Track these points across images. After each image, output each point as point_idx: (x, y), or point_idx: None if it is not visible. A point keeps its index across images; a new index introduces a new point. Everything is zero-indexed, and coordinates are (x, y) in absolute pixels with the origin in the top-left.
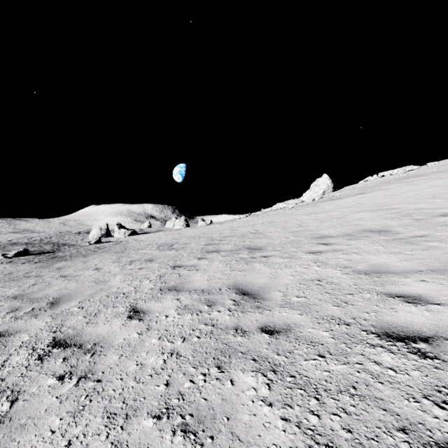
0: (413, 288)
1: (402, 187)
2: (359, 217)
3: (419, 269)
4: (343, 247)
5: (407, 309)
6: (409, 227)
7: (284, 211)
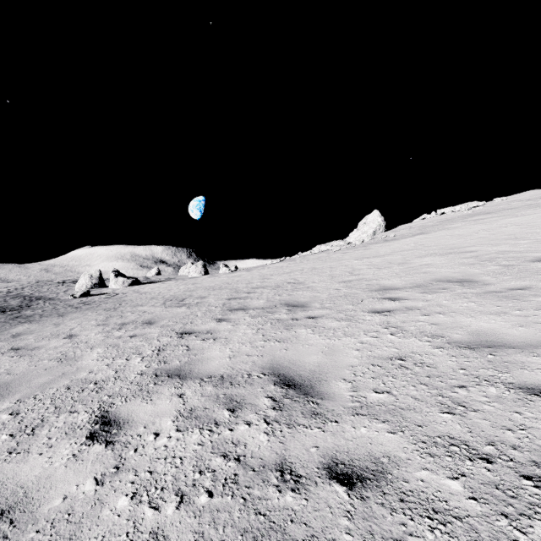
0: None
1: (471, 226)
2: (427, 262)
3: None
4: (419, 304)
5: None
6: (499, 275)
7: (328, 254)
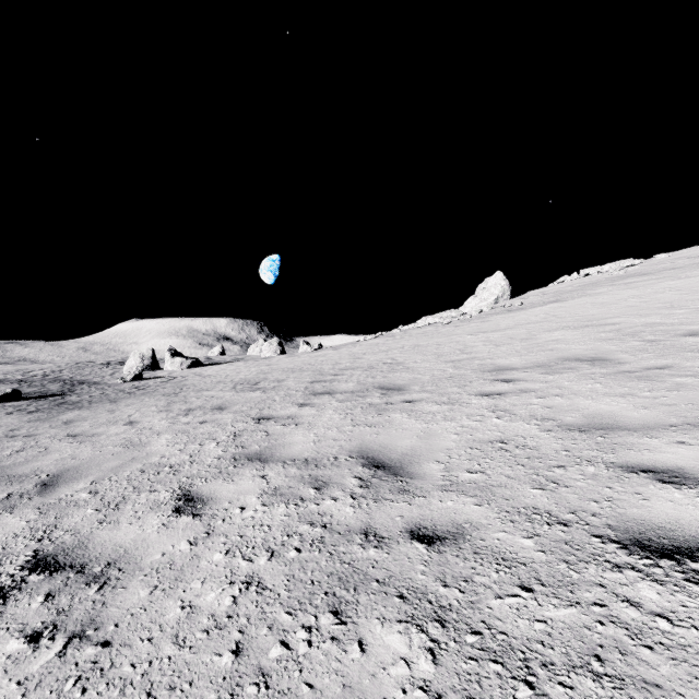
0: (667, 456)
1: (619, 292)
2: (556, 337)
3: (670, 423)
4: (536, 386)
5: (664, 494)
6: (639, 353)
7: (435, 328)
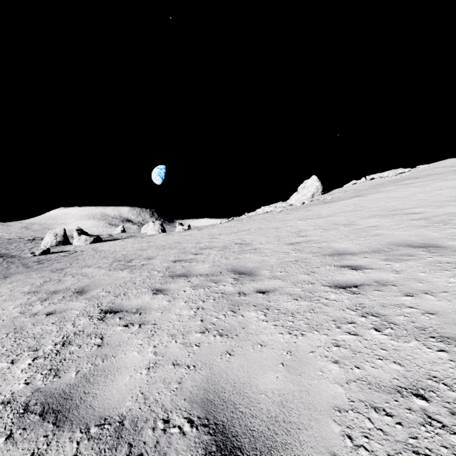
0: None
1: (405, 189)
2: (374, 224)
3: None
4: (390, 276)
5: None
6: None
7: (272, 215)
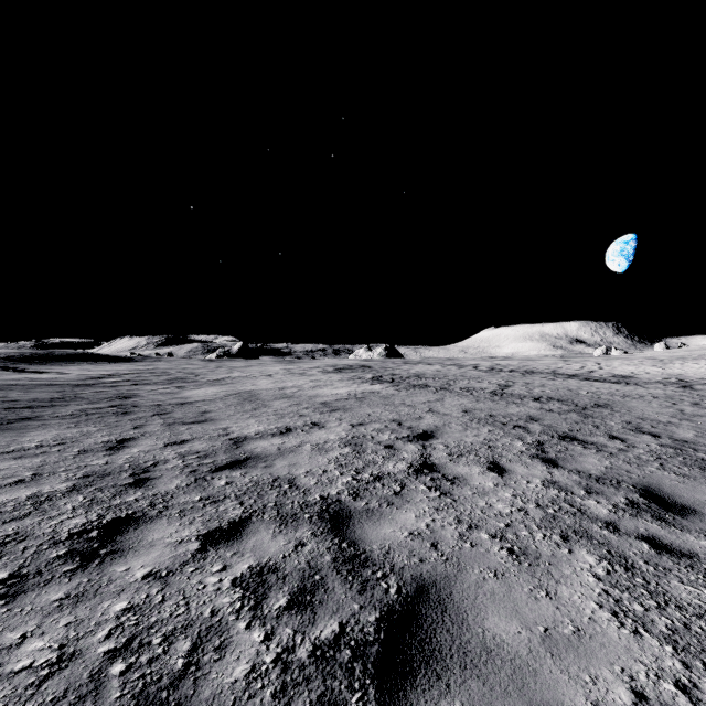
0: None
1: None
2: None
3: None
4: None
5: None
6: None
7: None
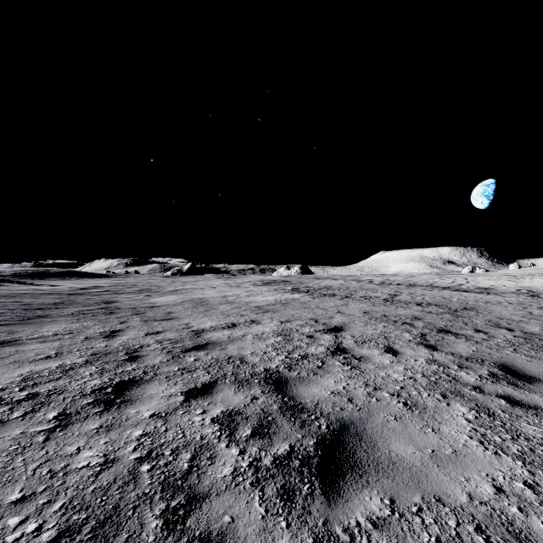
0: None
1: None
2: None
3: None
4: None
5: None
6: None
7: None
